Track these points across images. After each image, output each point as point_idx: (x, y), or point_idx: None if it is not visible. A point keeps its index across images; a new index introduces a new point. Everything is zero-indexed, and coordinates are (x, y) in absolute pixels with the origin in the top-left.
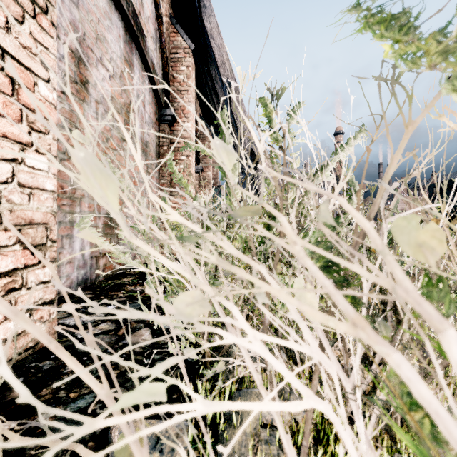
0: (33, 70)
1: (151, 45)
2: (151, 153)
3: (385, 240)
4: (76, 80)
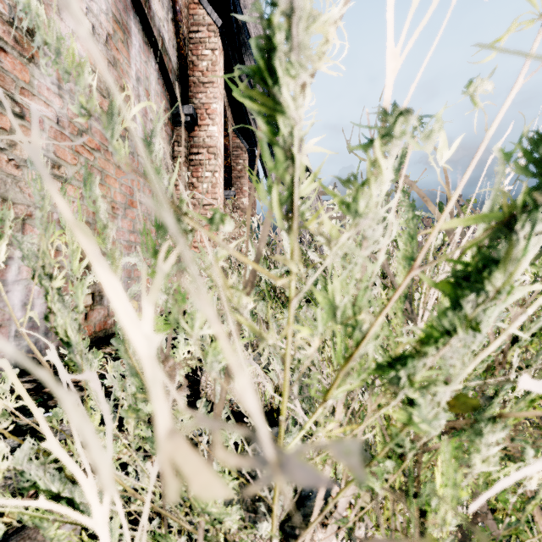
0: None
1: (159, 11)
2: None
3: None
4: (13, 21)
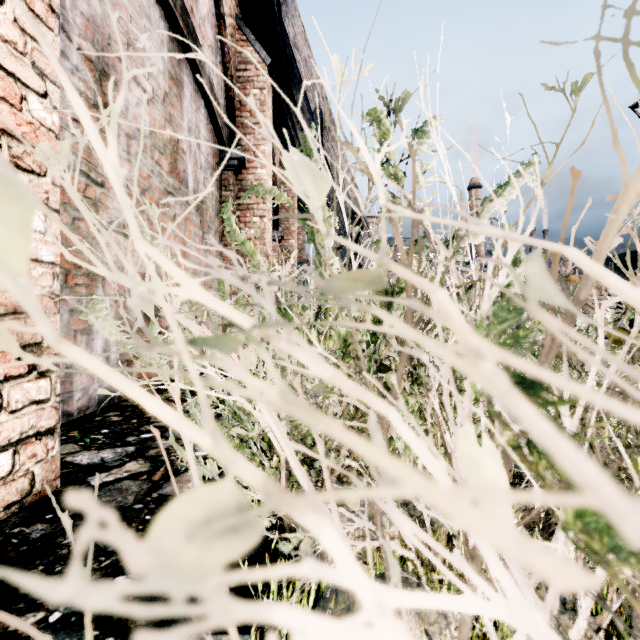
0: (20, 77)
1: (209, 57)
2: (208, 213)
3: (602, 340)
4: (96, 103)
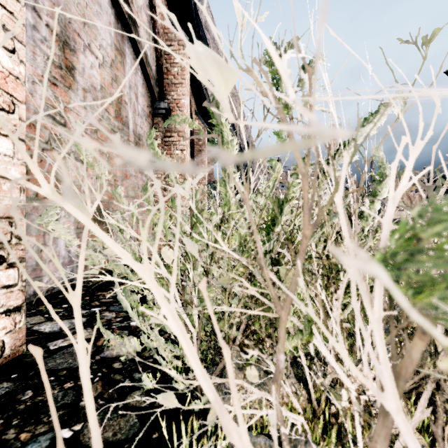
0: None
1: (144, 35)
2: (144, 147)
3: None
4: (60, 65)
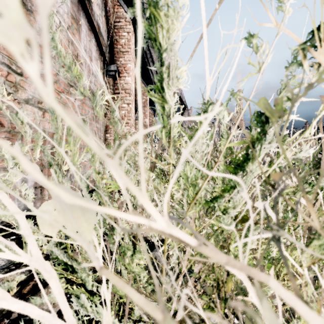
0: None
1: (97, 11)
2: None
3: None
4: None
